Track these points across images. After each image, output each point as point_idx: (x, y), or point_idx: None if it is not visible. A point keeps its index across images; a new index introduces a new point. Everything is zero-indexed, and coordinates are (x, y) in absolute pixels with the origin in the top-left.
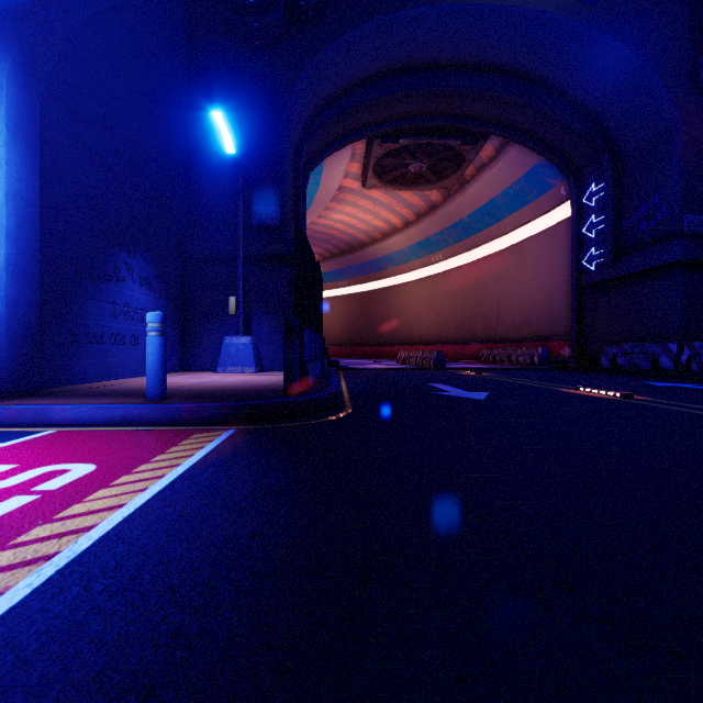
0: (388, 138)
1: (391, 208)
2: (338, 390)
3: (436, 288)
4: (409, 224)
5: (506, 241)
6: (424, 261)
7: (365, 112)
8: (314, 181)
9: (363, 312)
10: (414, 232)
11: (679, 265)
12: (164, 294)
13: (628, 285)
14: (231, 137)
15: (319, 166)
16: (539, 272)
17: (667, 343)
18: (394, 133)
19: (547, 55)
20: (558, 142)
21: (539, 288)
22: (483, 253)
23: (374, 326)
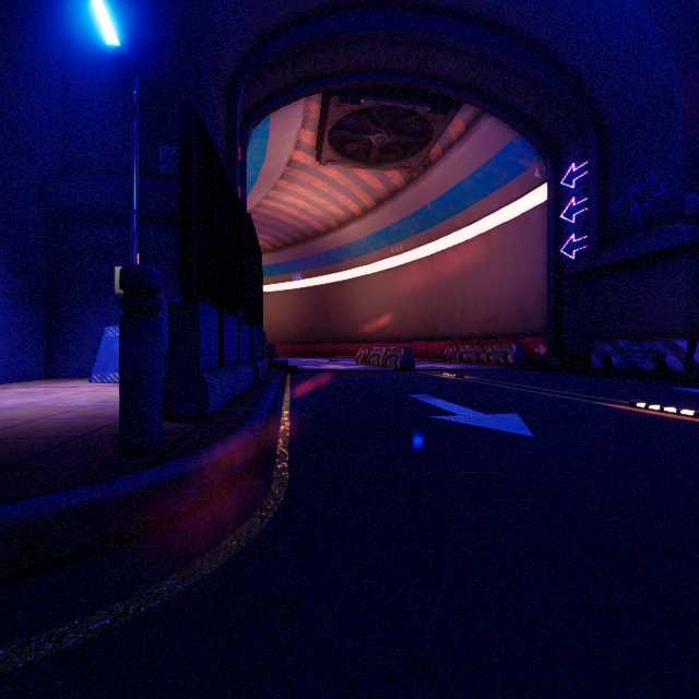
0: (347, 97)
1: (349, 191)
2: (274, 414)
3: (396, 282)
4: (367, 211)
5: (472, 231)
6: (383, 253)
7: (319, 55)
8: (259, 147)
9: (317, 307)
10: (373, 220)
11: (684, 249)
12: (1, 259)
13: (619, 274)
14: (107, 12)
15: (264, 126)
16: (509, 264)
17: (674, 339)
18: (355, 91)
19: (535, 0)
20: (537, 114)
21: (509, 281)
22: (447, 244)
23: (329, 322)
